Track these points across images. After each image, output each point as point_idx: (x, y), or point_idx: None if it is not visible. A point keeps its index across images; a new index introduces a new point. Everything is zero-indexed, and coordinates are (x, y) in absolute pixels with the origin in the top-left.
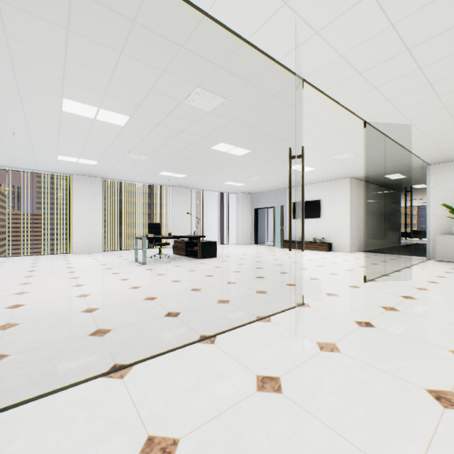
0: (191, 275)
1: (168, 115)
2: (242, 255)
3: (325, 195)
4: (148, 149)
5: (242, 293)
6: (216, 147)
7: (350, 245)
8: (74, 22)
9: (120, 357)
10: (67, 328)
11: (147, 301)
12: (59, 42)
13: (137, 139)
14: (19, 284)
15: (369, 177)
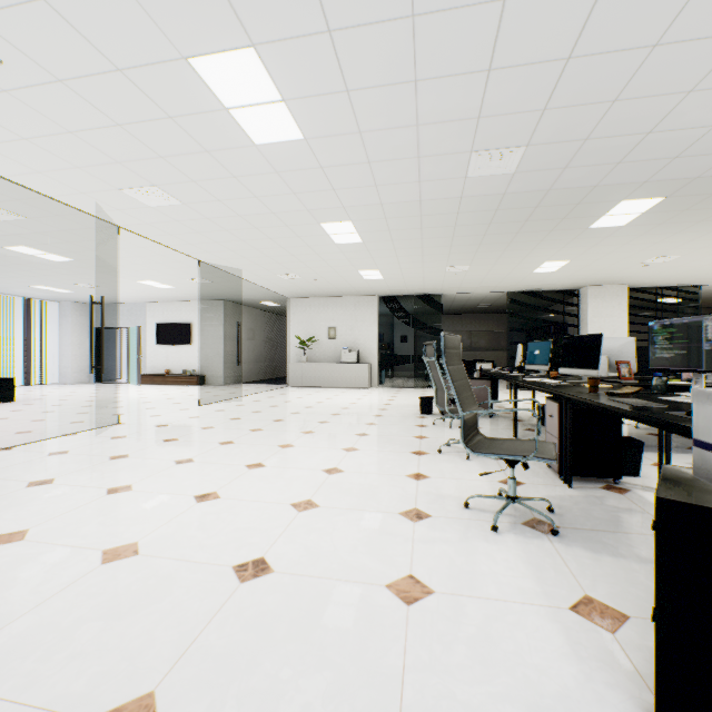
0: None
1: None
2: (66, 396)
3: (199, 317)
4: None
5: (52, 425)
6: (13, 248)
7: (224, 376)
8: None
9: None
10: None
11: None
12: None
13: None
14: None
15: (246, 302)
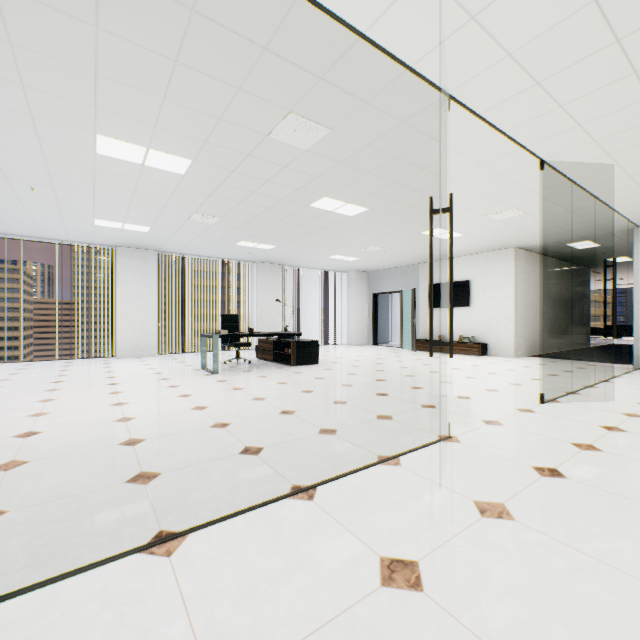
0: (280, 390)
1: (247, 157)
2: (356, 361)
3: (478, 273)
4: (220, 208)
5: (355, 418)
6: (317, 204)
7: (514, 346)
8: (104, 14)
9: (170, 520)
10: (95, 469)
11: (216, 430)
12: (86, 48)
13: (204, 194)
14: (38, 402)
15: (544, 247)
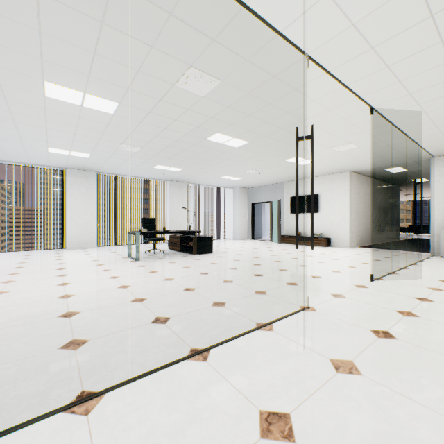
0: (185, 272)
1: (160, 101)
2: (239, 251)
3: (324, 189)
4: (141, 140)
5: (239, 293)
6: (211, 138)
7: (349, 240)
8: None
9: (91, 381)
10: (37, 338)
11: (135, 304)
12: (30, 9)
13: (129, 129)
14: (1, 283)
15: (369, 171)
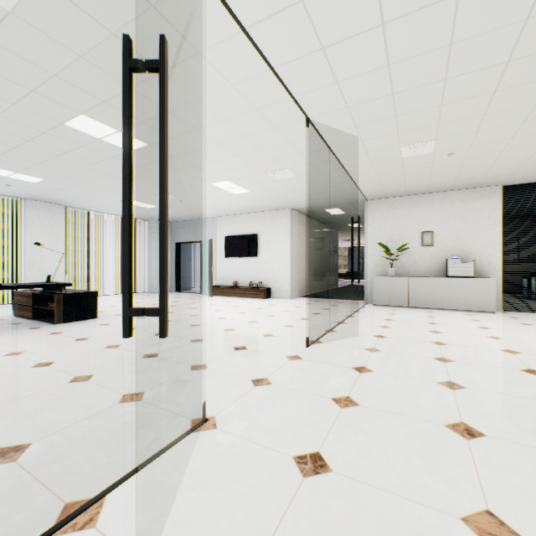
0: None
1: None
2: None
3: (264, 228)
4: None
5: (84, 409)
6: (75, 124)
7: (290, 289)
8: None
9: None
10: None
11: None
12: None
13: None
14: None
15: (311, 210)
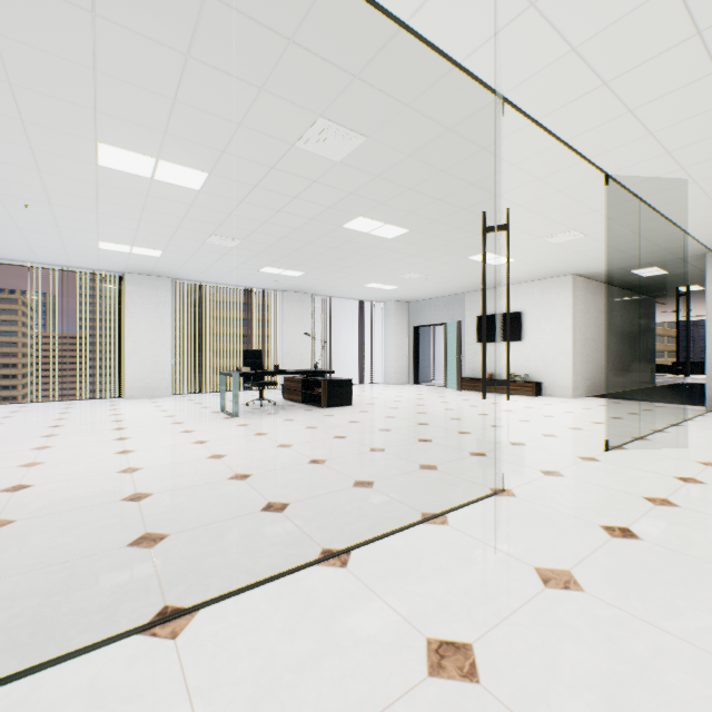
0: (309, 436)
1: (271, 170)
2: (395, 402)
3: (531, 304)
4: (241, 229)
5: (395, 468)
6: (351, 225)
7: (572, 385)
8: None
9: (177, 593)
10: (92, 530)
11: (235, 482)
12: (82, 39)
13: (223, 212)
14: (31, 449)
15: (606, 274)
